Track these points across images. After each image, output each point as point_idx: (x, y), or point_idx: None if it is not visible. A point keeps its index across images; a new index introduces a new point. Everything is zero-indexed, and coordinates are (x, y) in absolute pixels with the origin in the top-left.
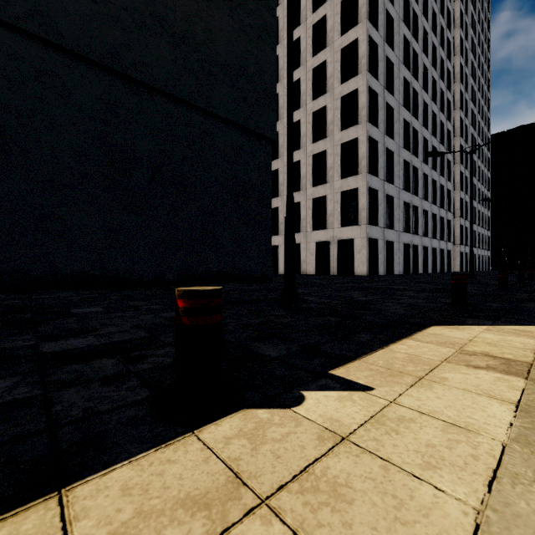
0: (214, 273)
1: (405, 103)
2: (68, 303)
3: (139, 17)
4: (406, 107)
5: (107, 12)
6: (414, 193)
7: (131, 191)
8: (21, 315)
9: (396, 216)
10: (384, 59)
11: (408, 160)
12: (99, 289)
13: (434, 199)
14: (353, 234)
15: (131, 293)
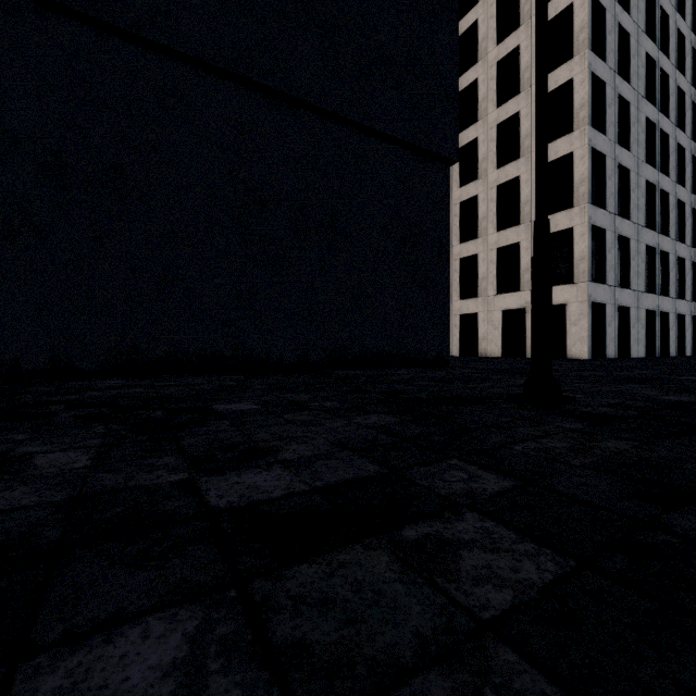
0: (373, 354)
1: (646, 93)
2: (204, 395)
3: (278, 4)
4: (649, 99)
5: (239, 2)
6: (661, 232)
7: (268, 241)
8: (149, 413)
9: (634, 269)
10: (616, 29)
11: (653, 180)
12: (230, 374)
13: (694, 240)
14: (564, 297)
15: (276, 381)
